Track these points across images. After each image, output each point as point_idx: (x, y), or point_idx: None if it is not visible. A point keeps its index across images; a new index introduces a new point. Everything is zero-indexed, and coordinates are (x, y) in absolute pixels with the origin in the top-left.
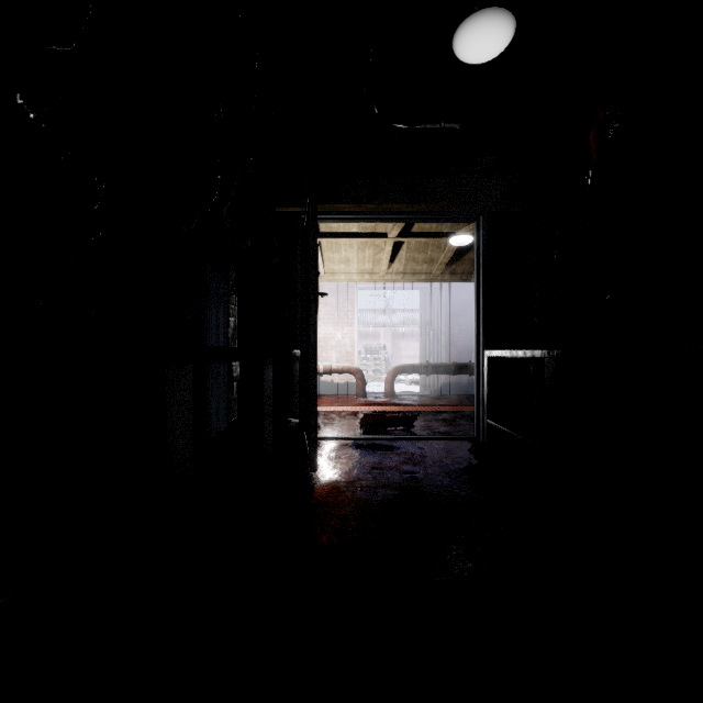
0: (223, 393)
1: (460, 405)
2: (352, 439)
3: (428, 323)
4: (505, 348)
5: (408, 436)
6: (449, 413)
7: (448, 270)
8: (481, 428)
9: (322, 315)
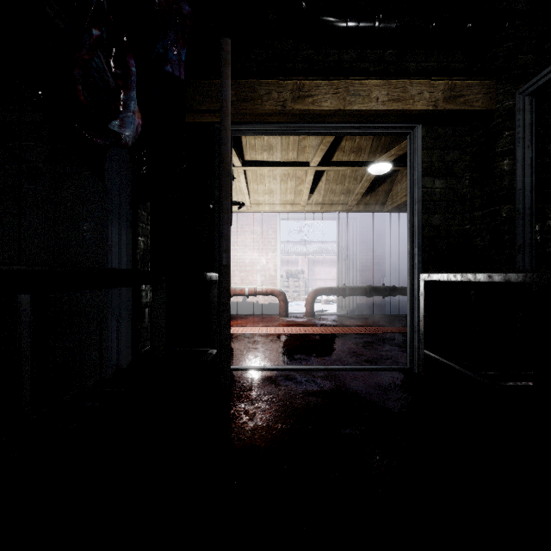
0: (129, 322)
1: (378, 326)
2: (275, 371)
3: (344, 249)
4: (442, 271)
5: (335, 367)
6: (370, 335)
7: (363, 201)
8: (416, 359)
9: (248, 242)
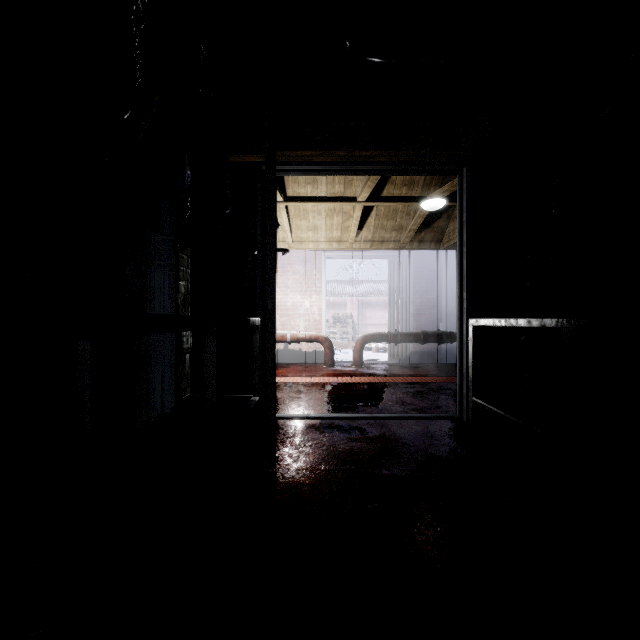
0: (171, 368)
1: (432, 375)
2: (319, 419)
3: (397, 291)
4: (492, 316)
5: (382, 415)
6: (422, 385)
7: (417, 238)
8: (465, 407)
9: (290, 284)
